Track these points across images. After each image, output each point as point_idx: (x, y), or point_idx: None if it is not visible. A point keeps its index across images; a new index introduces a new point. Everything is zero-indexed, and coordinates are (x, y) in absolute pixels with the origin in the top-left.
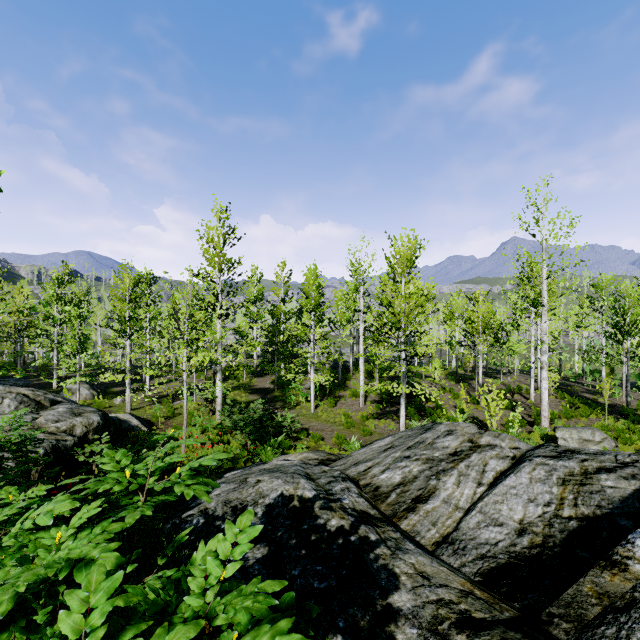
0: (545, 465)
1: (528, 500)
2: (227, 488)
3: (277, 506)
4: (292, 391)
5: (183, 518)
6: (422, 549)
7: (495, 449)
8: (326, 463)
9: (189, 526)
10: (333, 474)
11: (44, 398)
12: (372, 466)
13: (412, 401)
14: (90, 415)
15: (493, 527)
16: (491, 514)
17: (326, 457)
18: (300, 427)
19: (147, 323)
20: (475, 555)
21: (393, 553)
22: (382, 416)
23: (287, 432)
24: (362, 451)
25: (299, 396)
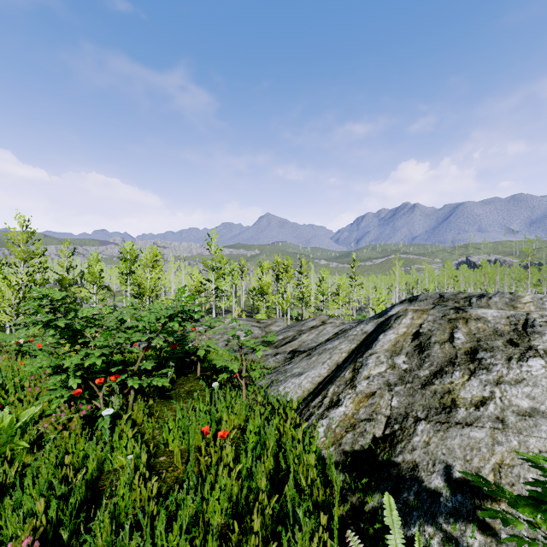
0: None
1: None
2: None
3: None
4: None
5: None
6: None
7: None
8: None
9: None
10: None
11: None
12: None
13: None
14: None
15: None
16: None
17: None
18: None
19: None
20: None
21: None
22: None
23: None
24: None
25: None
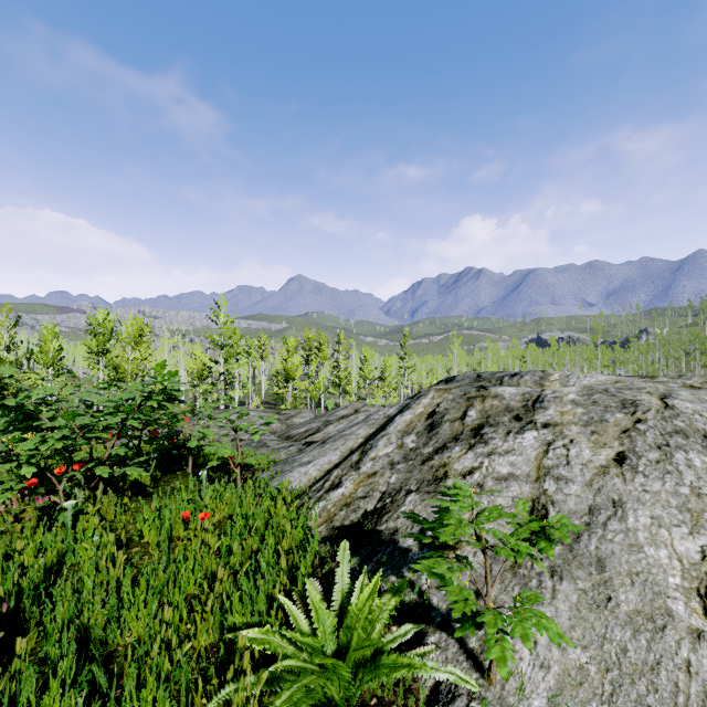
0: None
1: None
2: None
3: None
4: None
5: None
6: None
7: None
8: None
9: None
10: None
11: None
12: None
13: None
14: None
15: None
16: None
17: None
18: None
19: None
20: None
21: None
22: None
23: None
24: None
25: None
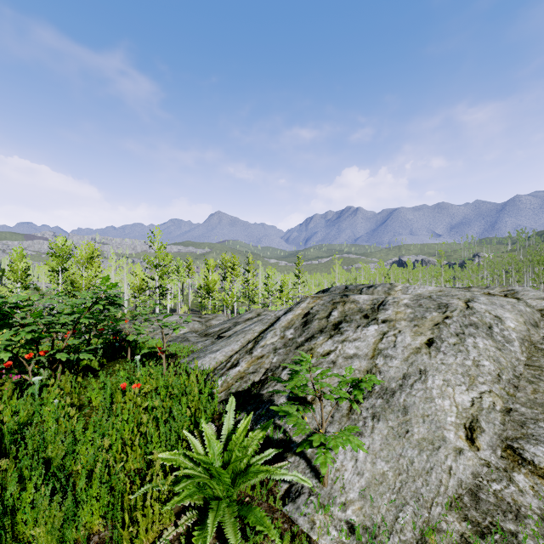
0: None
1: None
2: None
3: None
4: None
5: None
6: None
7: None
8: None
9: None
10: None
11: None
12: None
13: None
14: None
15: None
16: None
17: None
18: None
19: None
20: None
21: None
22: None
23: None
24: None
25: None
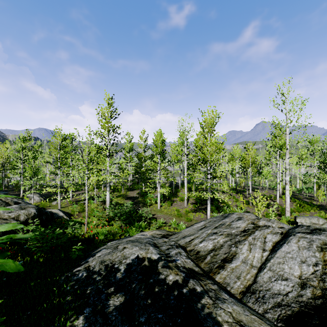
0: (305, 238)
1: (301, 261)
2: (105, 252)
3: (134, 265)
4: (148, 198)
5: (73, 272)
6: (233, 298)
7: (269, 228)
8: (166, 236)
9: (76, 278)
10: (170, 243)
11: (10, 201)
12: (194, 238)
13: (213, 203)
14: (29, 209)
15: (281, 281)
16: (278, 271)
17: (166, 233)
18: (152, 217)
19: (70, 161)
20: (273, 303)
21: (214, 302)
22: (197, 211)
23: (145, 219)
24: (187, 229)
25: (152, 200)
